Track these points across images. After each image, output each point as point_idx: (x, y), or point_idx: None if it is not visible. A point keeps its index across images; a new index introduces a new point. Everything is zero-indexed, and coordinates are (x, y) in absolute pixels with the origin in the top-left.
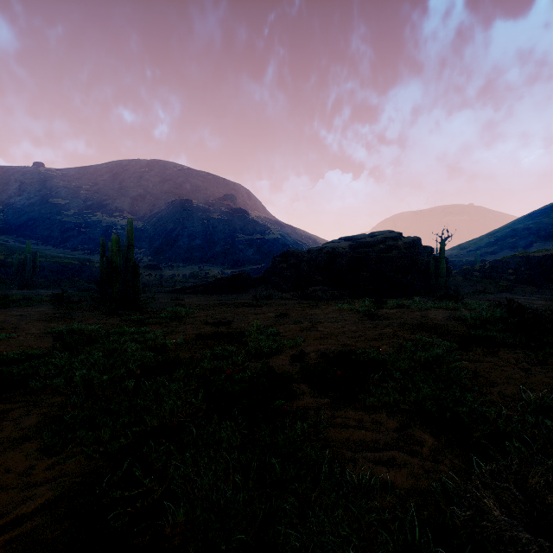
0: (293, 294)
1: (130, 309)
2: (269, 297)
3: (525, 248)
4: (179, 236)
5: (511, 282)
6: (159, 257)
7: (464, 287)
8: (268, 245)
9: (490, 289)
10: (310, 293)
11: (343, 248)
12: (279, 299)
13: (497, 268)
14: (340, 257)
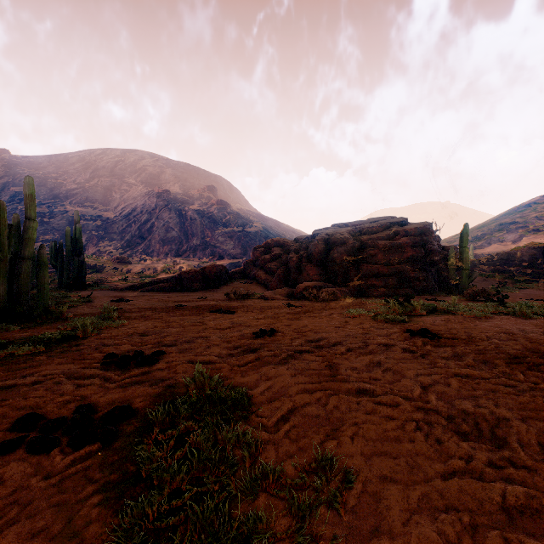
0: (279, 291)
1: (24, 319)
2: (247, 296)
3: (515, 242)
4: (154, 227)
5: (529, 277)
6: (131, 250)
7: (474, 282)
8: (250, 238)
9: (507, 285)
10: (302, 290)
11: (341, 233)
12: (261, 299)
13: (508, 260)
14: (337, 244)
